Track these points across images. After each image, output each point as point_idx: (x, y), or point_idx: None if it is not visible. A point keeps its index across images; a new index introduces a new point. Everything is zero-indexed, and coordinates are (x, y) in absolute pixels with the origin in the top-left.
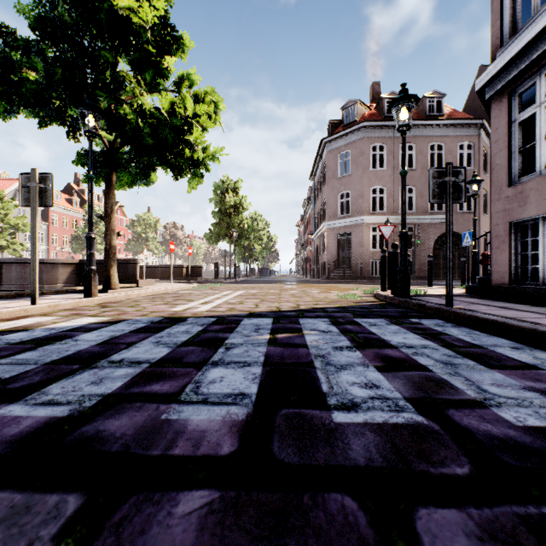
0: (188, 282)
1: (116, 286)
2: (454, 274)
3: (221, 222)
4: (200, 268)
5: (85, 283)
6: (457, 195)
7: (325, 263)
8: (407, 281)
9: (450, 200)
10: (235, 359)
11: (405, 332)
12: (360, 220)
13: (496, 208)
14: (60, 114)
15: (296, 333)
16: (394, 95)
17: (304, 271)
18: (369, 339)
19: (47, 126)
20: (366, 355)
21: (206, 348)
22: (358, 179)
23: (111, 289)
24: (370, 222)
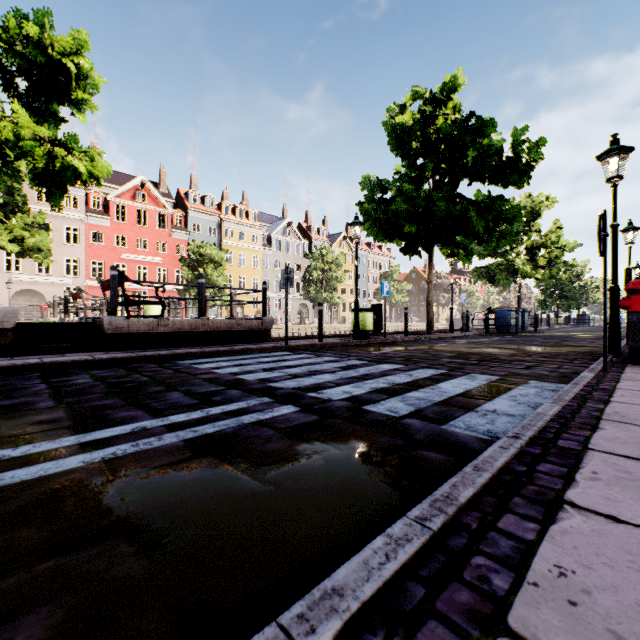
0: None
1: None
2: None
3: None
4: None
5: None
6: None
7: None
8: None
9: None
10: None
11: None
12: None
13: None
14: None
15: None
16: None
17: None
18: None
19: None
20: None
21: None
22: None
23: None
24: None
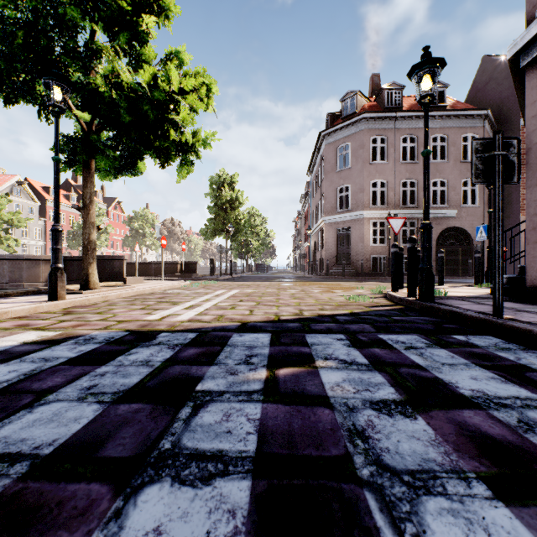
0: (181, 279)
1: (95, 285)
2: (457, 270)
3: (217, 217)
4: (194, 264)
5: (50, 284)
6: (508, 174)
7: (323, 259)
8: (431, 281)
9: (499, 180)
10: (201, 446)
11: (465, 363)
12: (360, 215)
13: (533, 195)
14: (27, 90)
15: (306, 367)
16: (395, 86)
17: (302, 267)
18: (421, 380)
19: (13, 104)
20: (440, 430)
21: (161, 407)
22: (358, 172)
23: (89, 289)
24: (371, 216)
